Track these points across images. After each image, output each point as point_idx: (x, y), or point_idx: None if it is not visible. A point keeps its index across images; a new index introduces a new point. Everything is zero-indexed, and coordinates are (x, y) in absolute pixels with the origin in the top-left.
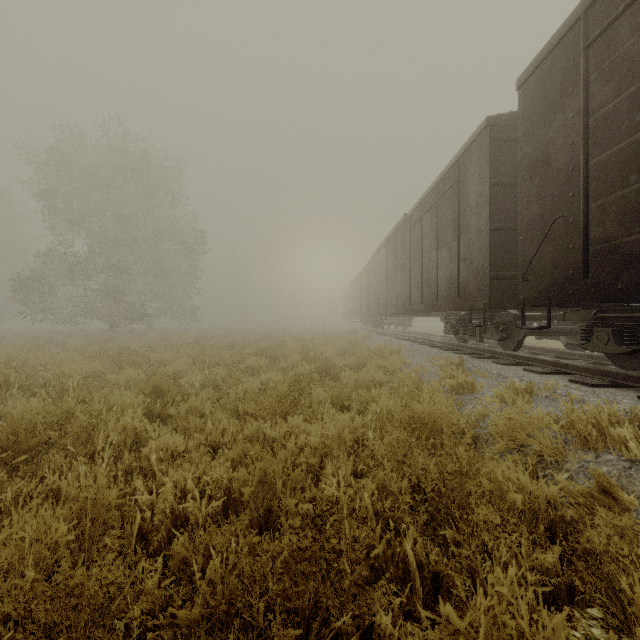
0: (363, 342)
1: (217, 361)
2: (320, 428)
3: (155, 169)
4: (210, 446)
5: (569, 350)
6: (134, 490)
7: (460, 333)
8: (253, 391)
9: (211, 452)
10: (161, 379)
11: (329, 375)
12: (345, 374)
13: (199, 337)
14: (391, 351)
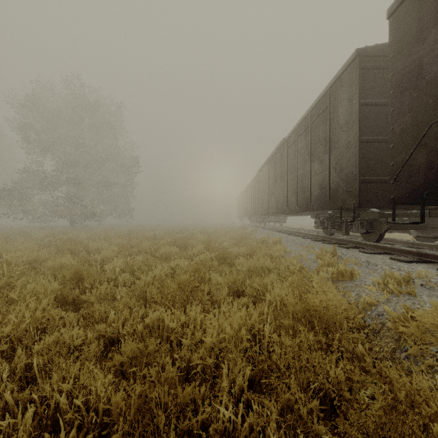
0: (251, 234)
1: (140, 249)
2: (216, 328)
3: (103, 111)
4: (110, 337)
5: (419, 241)
6: (6, 403)
7: (328, 228)
8: (161, 277)
9: (111, 343)
10: (82, 267)
11: (226, 261)
12: (239, 261)
13: (131, 231)
14: (274, 241)
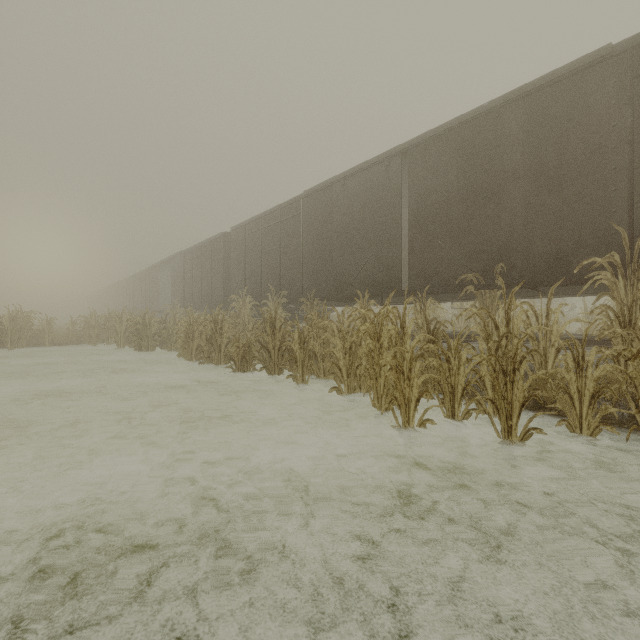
0: None
1: None
2: None
3: None
4: None
5: None
6: None
7: None
8: None
9: None
10: None
11: None
12: None
13: None
14: None
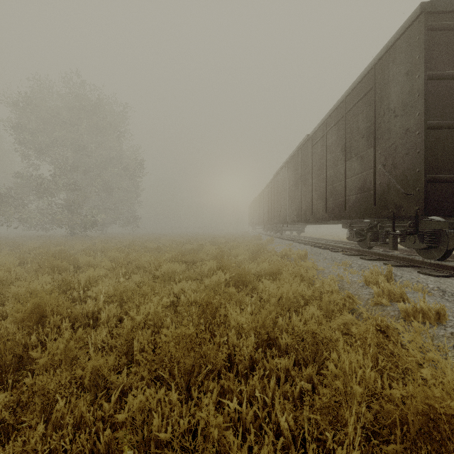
0: (267, 245)
1: (138, 265)
2: None
3: (105, 111)
4: None
5: None
6: None
7: (367, 240)
8: (157, 314)
9: None
10: (44, 300)
11: (244, 284)
12: (263, 286)
13: (134, 241)
14: (298, 256)
